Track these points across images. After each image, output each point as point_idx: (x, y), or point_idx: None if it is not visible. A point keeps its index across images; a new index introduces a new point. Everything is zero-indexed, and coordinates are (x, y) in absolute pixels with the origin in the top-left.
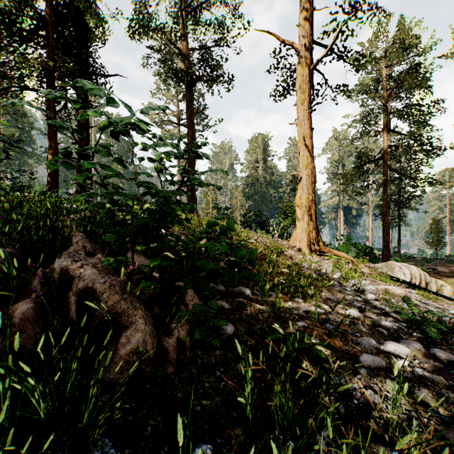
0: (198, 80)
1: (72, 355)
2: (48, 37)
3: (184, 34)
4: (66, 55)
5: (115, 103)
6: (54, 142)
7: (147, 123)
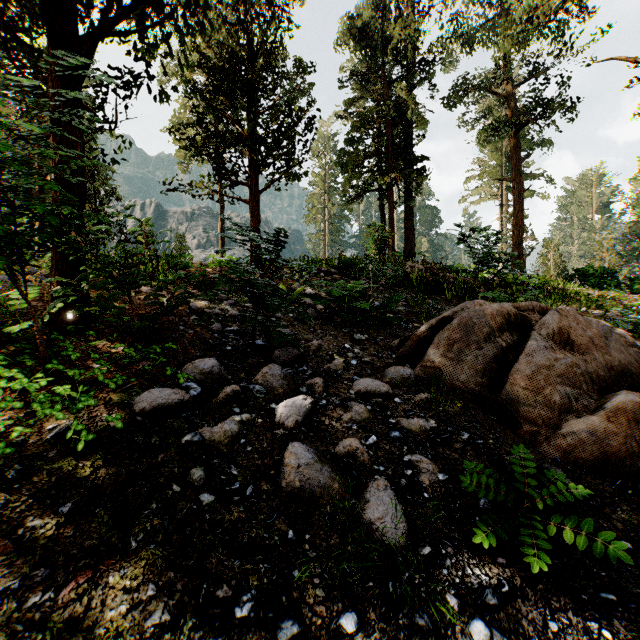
0: (527, 123)
1: (463, 293)
2: (390, 153)
3: (508, 77)
4: (397, 157)
5: (479, 228)
6: (393, 230)
7: (486, 229)
